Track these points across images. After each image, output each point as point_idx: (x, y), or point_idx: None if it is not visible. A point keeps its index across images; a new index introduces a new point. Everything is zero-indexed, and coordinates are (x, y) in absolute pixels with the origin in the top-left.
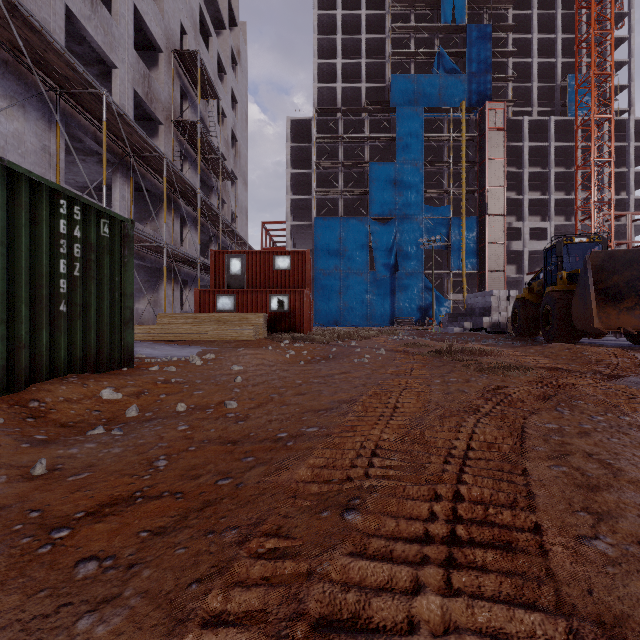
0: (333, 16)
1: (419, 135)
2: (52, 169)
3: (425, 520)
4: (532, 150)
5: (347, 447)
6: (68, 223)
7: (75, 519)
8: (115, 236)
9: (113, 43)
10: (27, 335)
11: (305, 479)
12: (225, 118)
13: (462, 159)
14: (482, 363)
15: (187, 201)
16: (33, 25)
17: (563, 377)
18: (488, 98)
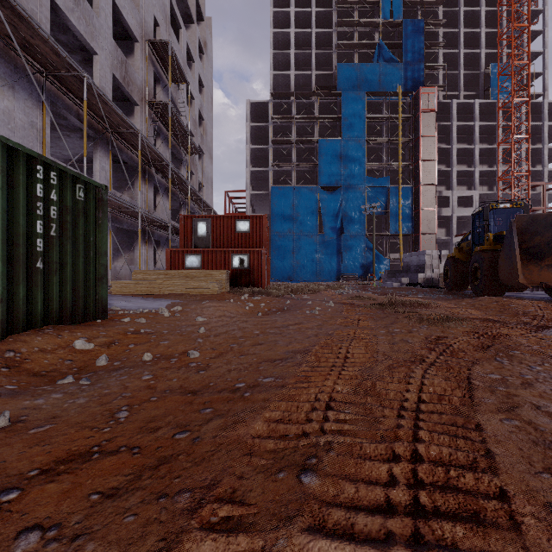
0: (287, 13)
1: (362, 116)
2: (39, 143)
3: (385, 484)
4: (459, 129)
5: (302, 399)
6: (45, 187)
7: (28, 478)
8: (90, 200)
9: (94, 32)
10: (4, 290)
11: (261, 434)
12: (193, 100)
13: (399, 136)
14: (422, 315)
15: (160, 172)
16: (20, 13)
17: (496, 328)
18: (421, 84)
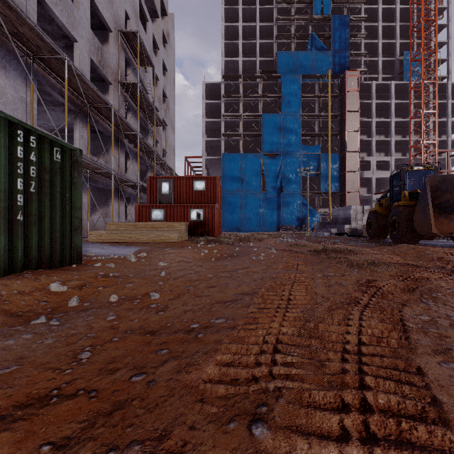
0: (236, 9)
1: (297, 94)
2: (27, 115)
3: (338, 439)
4: (378, 105)
5: (251, 341)
6: (25, 149)
7: None
8: (66, 161)
9: (74, 23)
10: None
11: (213, 378)
12: (158, 81)
13: (328, 112)
14: (351, 260)
15: (130, 140)
16: (10, 4)
17: (417, 272)
18: (347, 68)
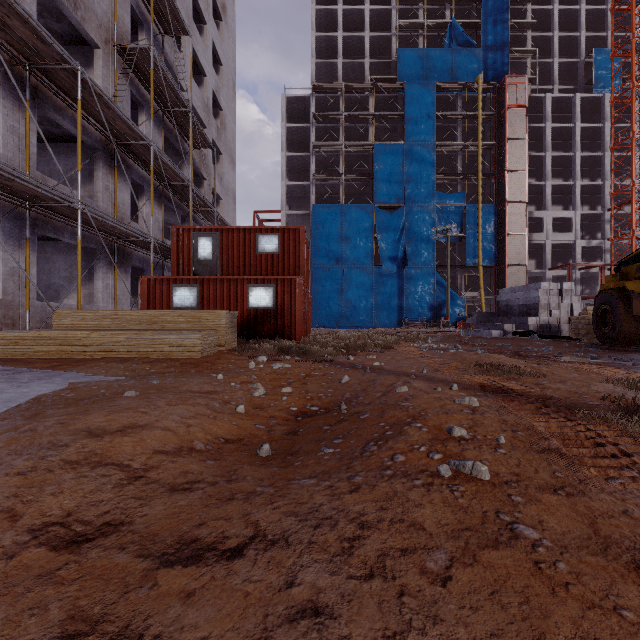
0: None
1: (430, 113)
2: None
3: None
4: (554, 132)
5: None
6: None
7: None
8: None
9: None
10: None
11: None
12: (205, 77)
13: (478, 140)
14: None
15: (141, 162)
16: None
17: None
18: (505, 74)
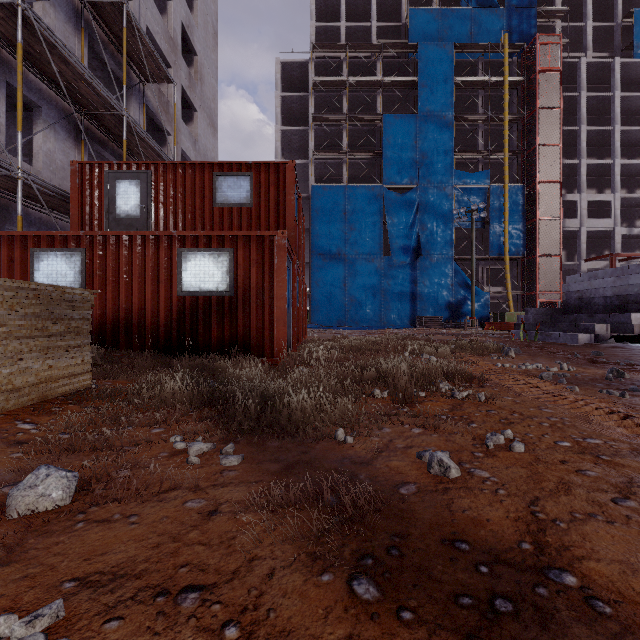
0: None
1: (448, 79)
2: None
3: None
4: (589, 103)
5: None
6: None
7: None
8: None
9: None
10: None
11: None
12: (169, 1)
13: (504, 110)
14: None
15: (27, 58)
16: None
17: None
18: (532, 38)
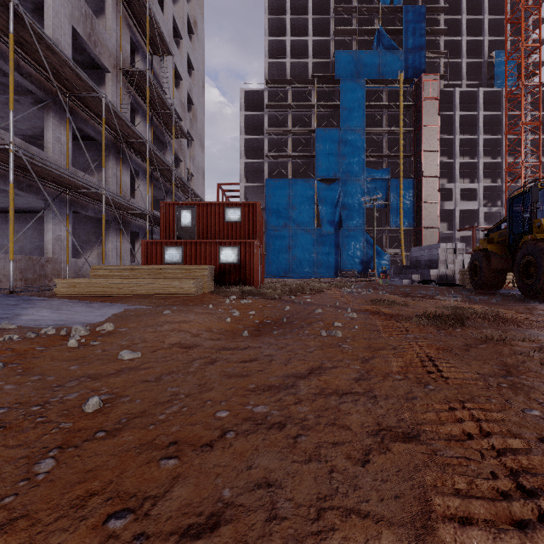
0: None
1: (361, 104)
2: None
3: None
4: (462, 119)
5: None
6: None
7: None
8: None
9: None
10: None
11: None
12: (181, 81)
13: (400, 126)
14: None
15: (138, 153)
16: None
17: None
18: (423, 72)
